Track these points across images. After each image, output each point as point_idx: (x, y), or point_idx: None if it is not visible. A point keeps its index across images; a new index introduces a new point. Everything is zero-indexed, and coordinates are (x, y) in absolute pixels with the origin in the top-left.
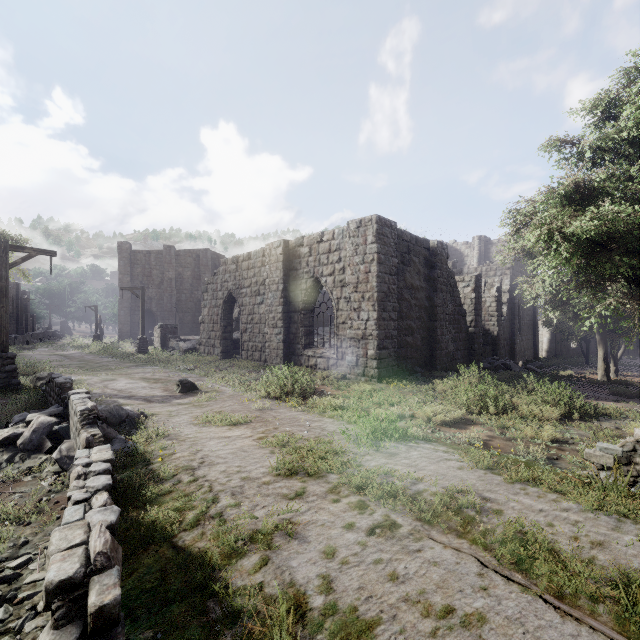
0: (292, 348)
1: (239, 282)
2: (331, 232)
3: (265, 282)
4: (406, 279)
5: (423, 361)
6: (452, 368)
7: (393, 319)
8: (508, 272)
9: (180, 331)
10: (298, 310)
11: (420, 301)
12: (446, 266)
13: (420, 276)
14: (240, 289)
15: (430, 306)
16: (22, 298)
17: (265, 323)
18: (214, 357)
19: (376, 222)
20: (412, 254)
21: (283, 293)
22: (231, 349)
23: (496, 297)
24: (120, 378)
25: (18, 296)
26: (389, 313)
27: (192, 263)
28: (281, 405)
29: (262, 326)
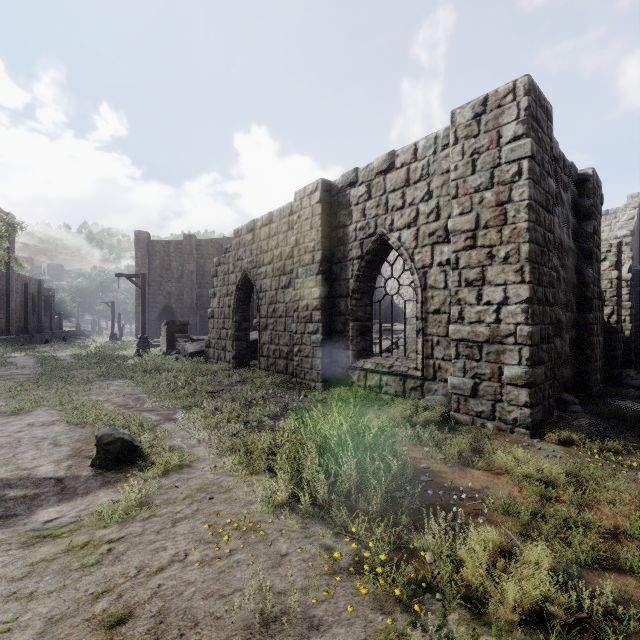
0: (336, 355)
1: (256, 258)
2: (410, 147)
3: (293, 253)
4: (556, 229)
5: (569, 381)
6: (611, 392)
7: (549, 302)
8: (626, 249)
9: (201, 330)
10: (346, 293)
11: (568, 274)
12: (599, 217)
13: (568, 229)
14: (258, 268)
15: (578, 285)
16: (41, 294)
17: (293, 316)
18: (222, 365)
19: (527, 90)
20: (559, 186)
21: (321, 266)
22: (247, 353)
23: (628, 280)
24: (42, 408)
25: (40, 293)
26: (545, 289)
27: (214, 254)
28: (338, 579)
29: (289, 320)
